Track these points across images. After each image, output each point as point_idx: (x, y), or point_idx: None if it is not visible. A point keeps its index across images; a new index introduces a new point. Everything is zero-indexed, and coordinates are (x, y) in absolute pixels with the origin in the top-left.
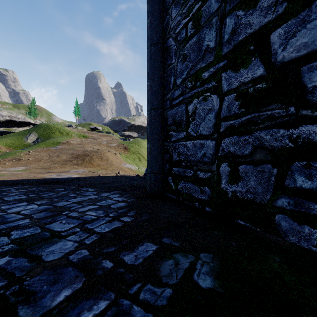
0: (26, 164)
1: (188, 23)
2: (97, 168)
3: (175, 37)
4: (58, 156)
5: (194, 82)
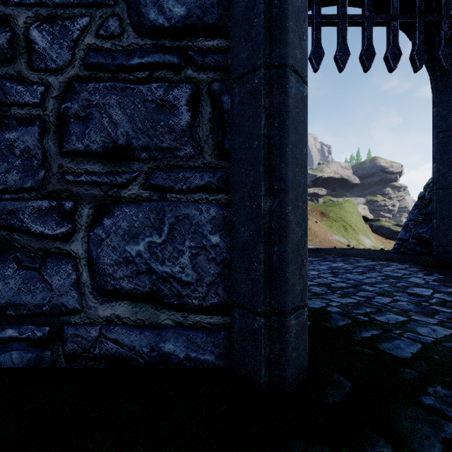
0: None
1: None
2: None
3: None
4: None
5: None
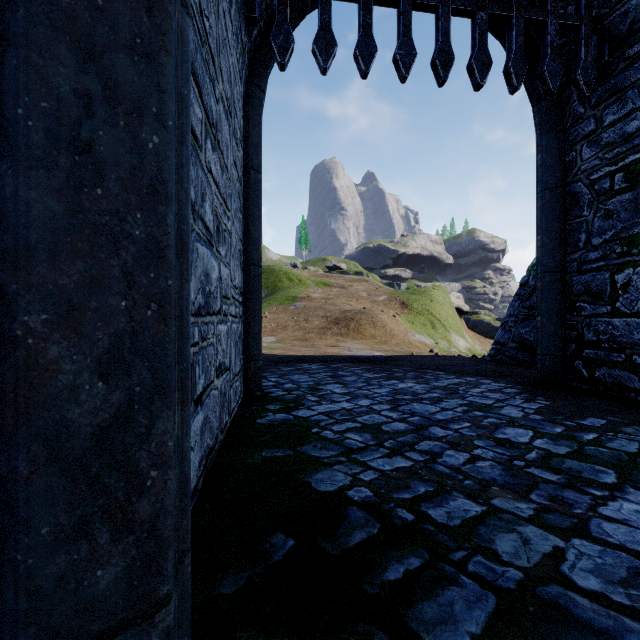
0: (272, 333)
1: (616, 174)
2: (372, 340)
3: (588, 184)
4: (307, 321)
5: (627, 248)
